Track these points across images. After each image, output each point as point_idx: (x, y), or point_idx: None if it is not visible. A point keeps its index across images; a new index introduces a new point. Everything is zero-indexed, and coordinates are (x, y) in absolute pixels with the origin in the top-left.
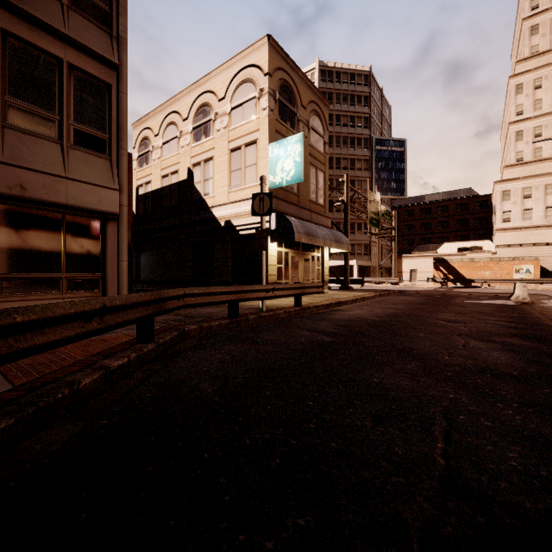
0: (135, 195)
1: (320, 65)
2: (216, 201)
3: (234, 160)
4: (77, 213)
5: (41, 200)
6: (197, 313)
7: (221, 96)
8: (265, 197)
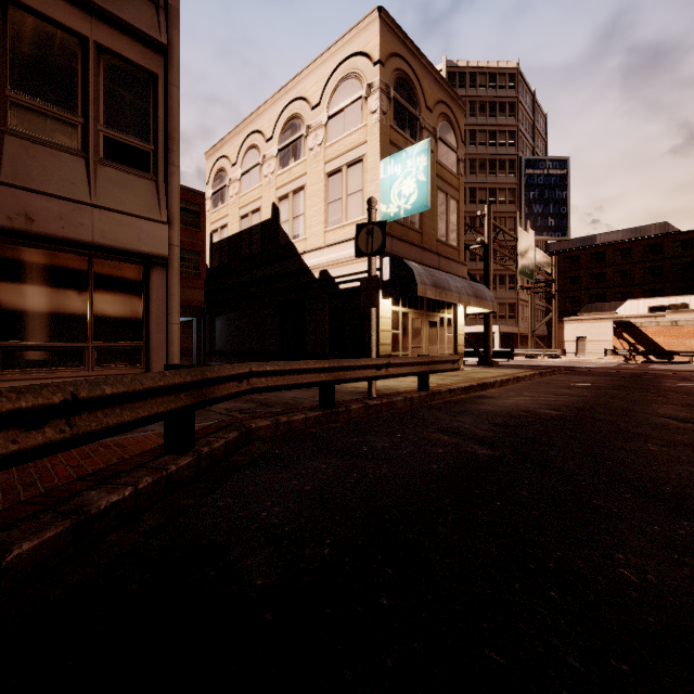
0: (209, 243)
1: (448, 67)
2: (309, 245)
3: (332, 188)
4: (109, 256)
5: (56, 236)
6: (277, 399)
7: (314, 102)
8: (375, 228)
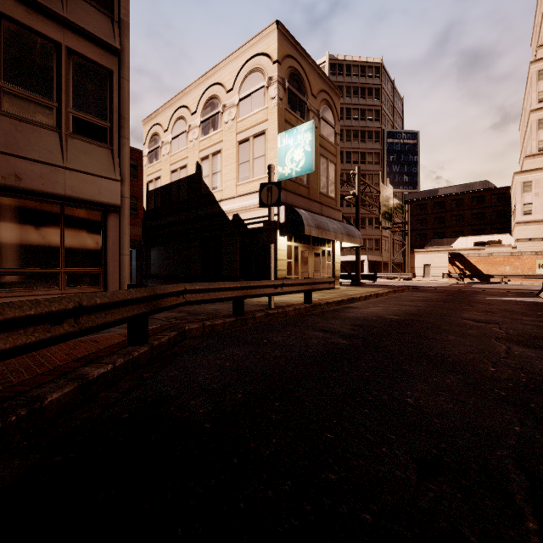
0: (146, 191)
1: (330, 59)
2: (224, 195)
3: (242, 153)
4: (76, 205)
5: (38, 191)
6: (202, 310)
7: (229, 87)
8: (273, 186)
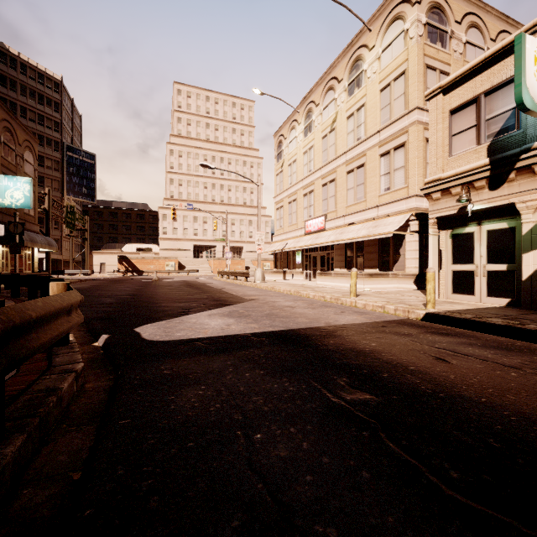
0: None
1: None
2: None
3: None
4: None
5: None
6: None
7: None
8: (19, 224)
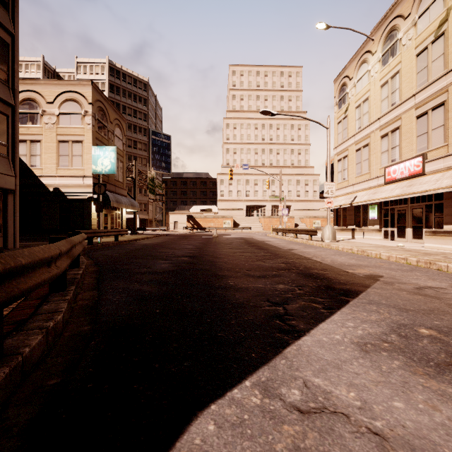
0: None
1: (109, 63)
2: (44, 172)
3: (62, 148)
4: None
5: None
6: None
7: (49, 100)
8: (102, 185)
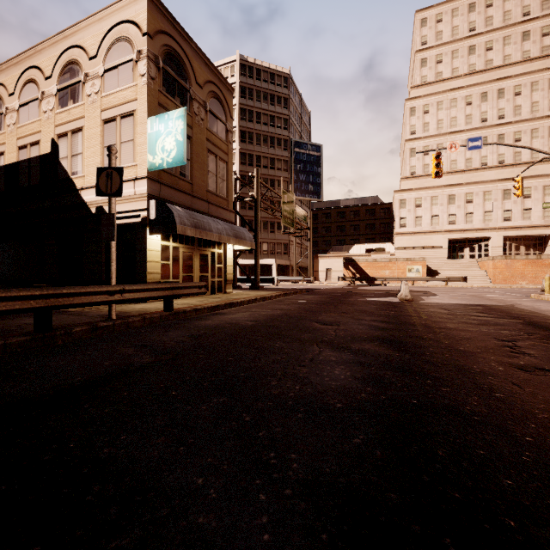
0: None
1: (240, 59)
2: (87, 182)
3: (107, 134)
4: None
5: None
6: (1, 326)
7: (92, 53)
8: (113, 172)
